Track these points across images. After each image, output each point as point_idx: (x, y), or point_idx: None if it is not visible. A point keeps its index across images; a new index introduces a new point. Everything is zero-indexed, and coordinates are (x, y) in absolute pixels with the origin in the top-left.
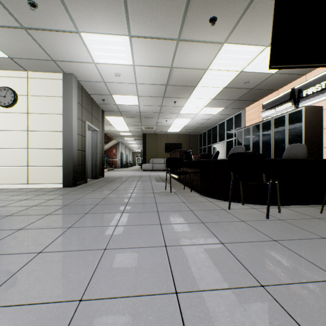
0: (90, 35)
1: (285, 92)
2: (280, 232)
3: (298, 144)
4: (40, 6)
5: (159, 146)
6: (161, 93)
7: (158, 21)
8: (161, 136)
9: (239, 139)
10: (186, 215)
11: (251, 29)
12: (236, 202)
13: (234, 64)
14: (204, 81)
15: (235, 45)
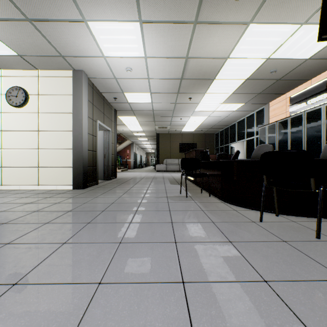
0: (98, 23)
1: (320, 81)
2: None
3: None
4: None
5: (173, 146)
6: (175, 89)
7: (172, 0)
8: (175, 136)
9: (262, 137)
10: (207, 229)
11: (285, 1)
12: (267, 212)
13: (260, 50)
14: (223, 73)
15: (262, 25)
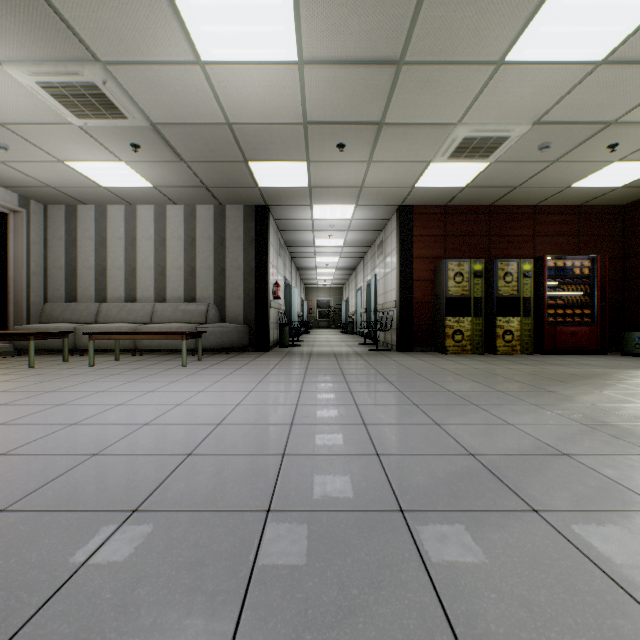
0: None
1: None
2: None
3: None
4: None
5: None
6: None
7: None
8: None
9: None
10: None
11: None
12: None
13: None
14: None
15: None
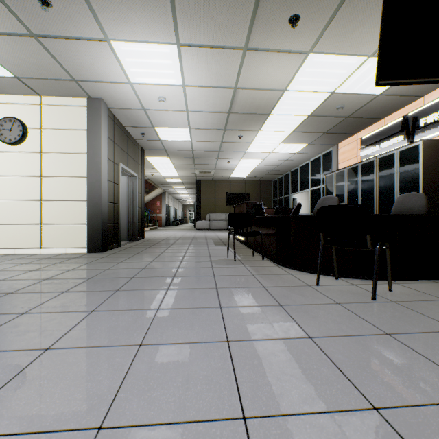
0: (124, 44)
1: (394, 121)
2: (394, 321)
3: (414, 194)
4: (55, 4)
5: (218, 197)
6: (221, 125)
7: (217, 23)
8: (222, 184)
9: (328, 187)
10: (256, 294)
11: (348, 31)
12: (326, 275)
13: (323, 83)
14: (281, 107)
15: (324, 55)
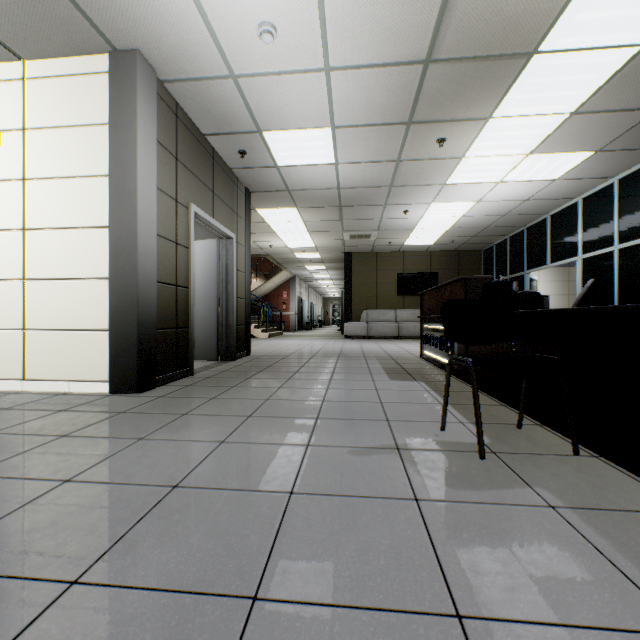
0: None
1: None
2: None
3: None
4: None
5: (382, 281)
6: (402, 108)
7: None
8: (388, 258)
9: None
10: None
11: None
12: None
13: None
14: (575, 18)
15: None
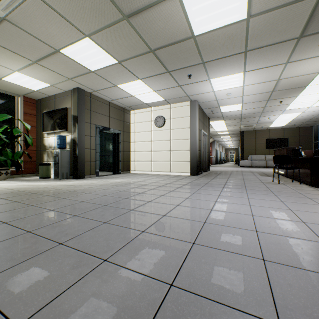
0: (216, 79)
1: None
2: None
3: None
4: (193, 75)
5: (258, 142)
6: (265, 98)
7: (269, 59)
8: (261, 132)
9: None
10: (294, 194)
11: None
12: None
13: None
14: (317, 80)
15: None
